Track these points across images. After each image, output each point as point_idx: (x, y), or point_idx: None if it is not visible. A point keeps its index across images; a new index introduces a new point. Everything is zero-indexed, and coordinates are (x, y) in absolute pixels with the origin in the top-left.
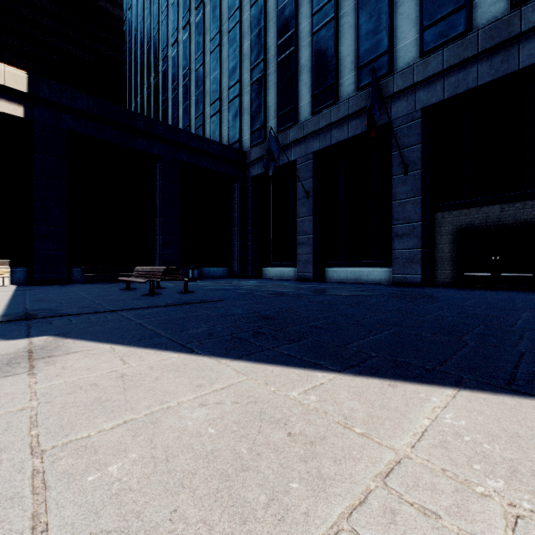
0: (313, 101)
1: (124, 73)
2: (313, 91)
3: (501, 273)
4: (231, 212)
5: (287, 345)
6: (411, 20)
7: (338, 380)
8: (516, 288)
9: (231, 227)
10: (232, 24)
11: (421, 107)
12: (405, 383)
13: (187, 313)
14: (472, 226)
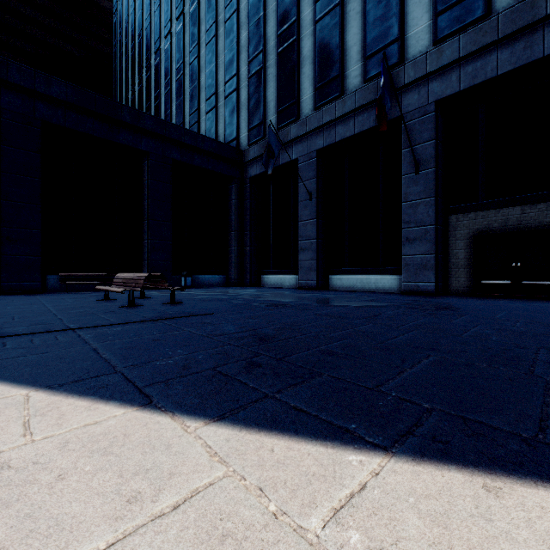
0: (316, 95)
1: (115, 68)
2: (316, 84)
3: (522, 281)
4: (227, 215)
5: (293, 388)
6: (424, 5)
7: (389, 476)
8: (539, 298)
9: (227, 232)
10: (229, 13)
11: (435, 99)
12: (512, 481)
13: (164, 332)
14: (490, 229)
